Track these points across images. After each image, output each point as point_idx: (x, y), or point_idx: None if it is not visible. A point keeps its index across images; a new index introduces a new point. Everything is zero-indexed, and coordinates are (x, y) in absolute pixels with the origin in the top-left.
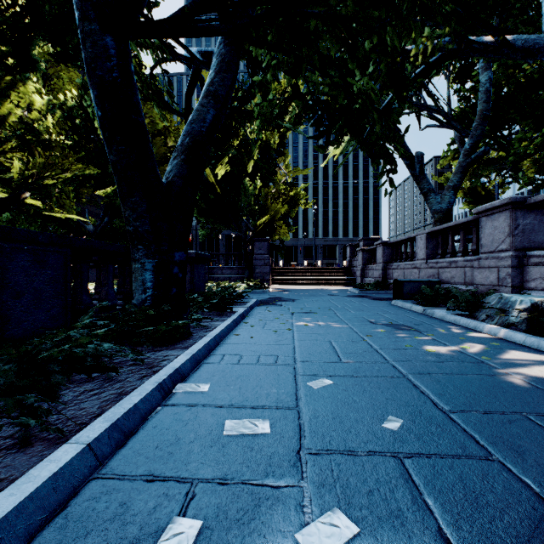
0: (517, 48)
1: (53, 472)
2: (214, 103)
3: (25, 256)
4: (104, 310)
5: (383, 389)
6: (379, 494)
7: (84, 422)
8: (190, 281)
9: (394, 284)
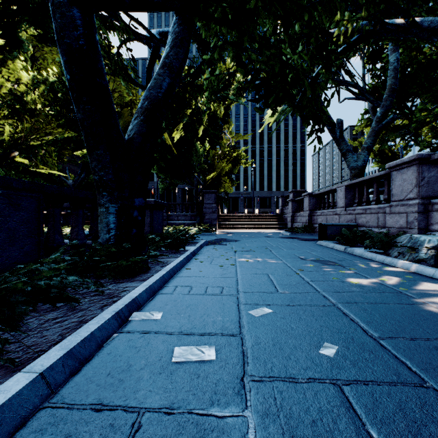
0: (424, 28)
1: (0, 404)
2: (169, 73)
3: (0, 199)
4: (75, 248)
5: (317, 317)
6: (322, 424)
7: (43, 350)
8: (150, 225)
9: (319, 227)
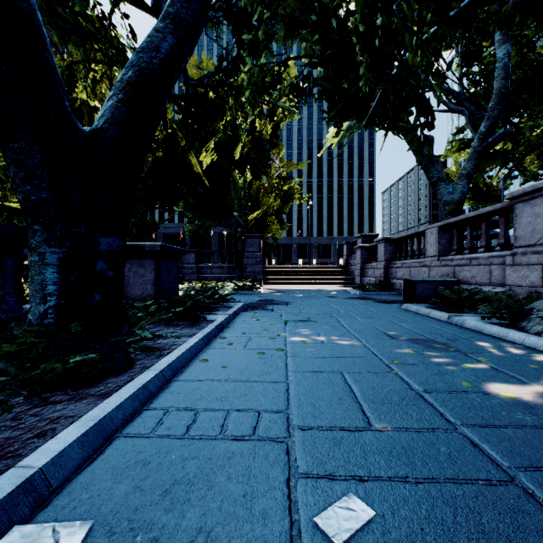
0: None
1: None
2: (174, 29)
3: None
4: None
5: None
6: None
7: None
8: (155, 282)
9: (404, 284)
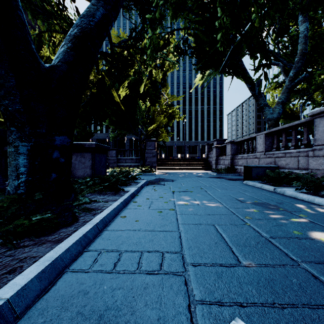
0: None
1: None
2: (104, 3)
3: None
4: None
5: None
6: None
7: None
8: (92, 167)
9: (245, 169)
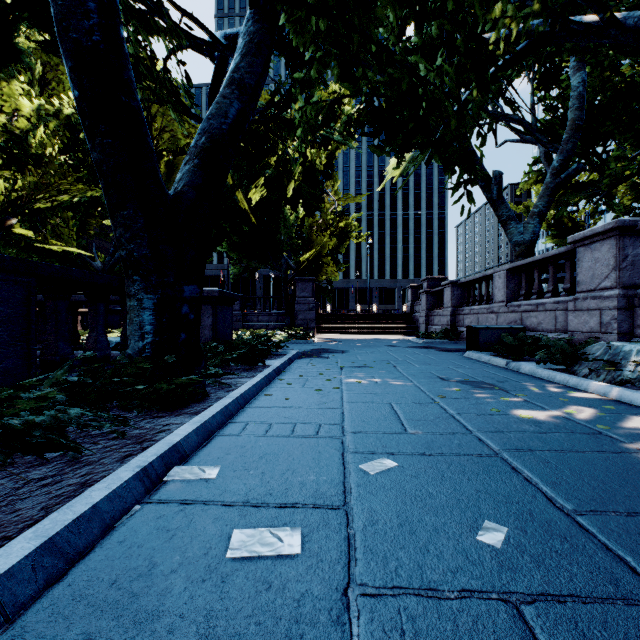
0: (628, 28)
1: None
2: (239, 94)
3: None
4: (92, 363)
5: (470, 475)
6: None
7: (8, 536)
8: (212, 327)
9: (468, 332)
